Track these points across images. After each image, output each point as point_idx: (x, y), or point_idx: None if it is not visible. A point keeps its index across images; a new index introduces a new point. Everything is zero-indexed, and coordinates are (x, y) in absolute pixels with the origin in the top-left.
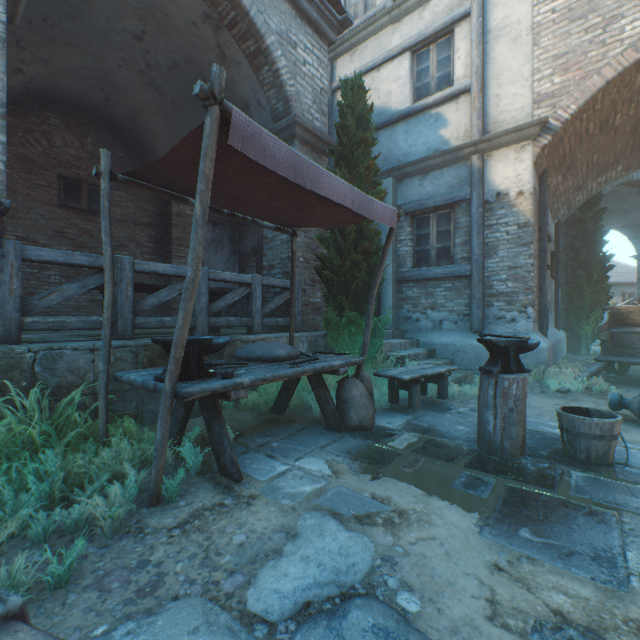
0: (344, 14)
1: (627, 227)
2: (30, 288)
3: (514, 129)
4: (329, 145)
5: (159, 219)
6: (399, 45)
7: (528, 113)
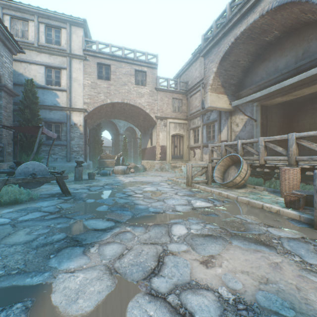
0: (22, 50)
1: (109, 130)
2: None
3: (79, 108)
4: (15, 94)
5: None
6: (41, 62)
7: (83, 105)
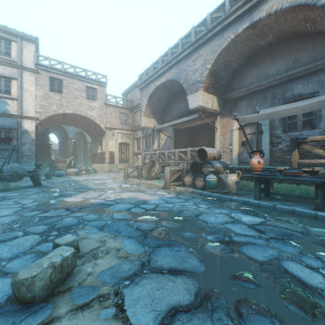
0: None
1: (56, 133)
2: None
3: (31, 117)
4: None
5: None
6: None
7: (35, 114)
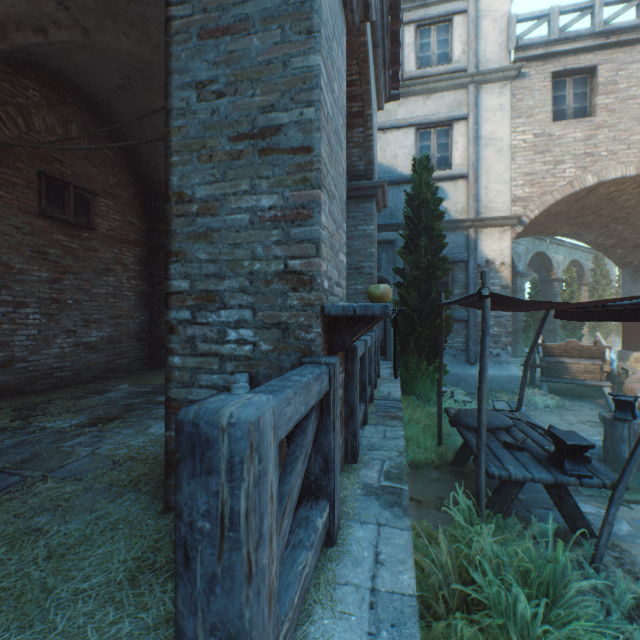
0: (396, 91)
1: None
2: (1, 335)
3: (502, 218)
4: (384, 204)
5: (144, 235)
6: (406, 119)
7: (508, 207)
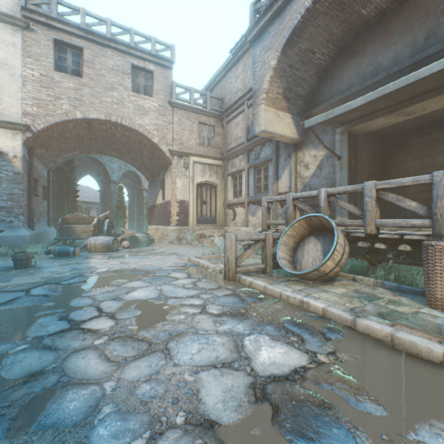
0: None
1: (96, 176)
2: None
3: (12, 123)
4: None
5: None
6: None
7: (21, 117)
